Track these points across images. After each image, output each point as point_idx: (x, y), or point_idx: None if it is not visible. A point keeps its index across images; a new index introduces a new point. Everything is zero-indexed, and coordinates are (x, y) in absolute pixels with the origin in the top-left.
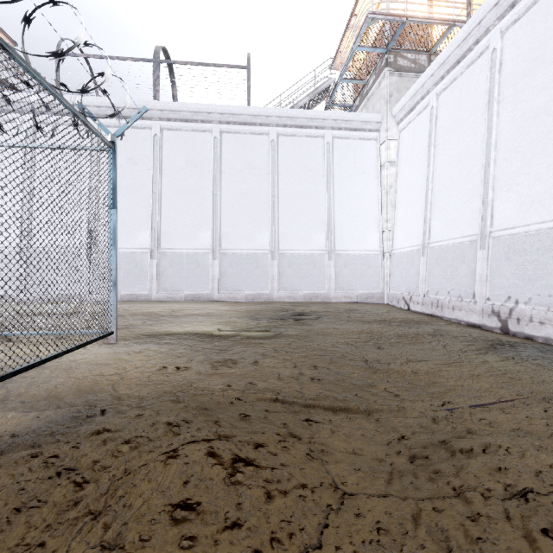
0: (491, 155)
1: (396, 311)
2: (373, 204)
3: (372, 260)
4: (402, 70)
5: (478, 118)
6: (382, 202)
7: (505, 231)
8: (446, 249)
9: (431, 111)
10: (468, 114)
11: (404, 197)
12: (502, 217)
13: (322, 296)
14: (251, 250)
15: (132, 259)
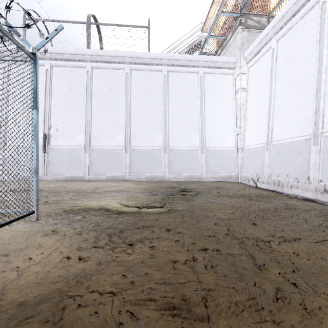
0: (322, 77)
1: (248, 188)
2: (231, 116)
3: (230, 153)
4: (250, 28)
5: (310, 53)
6: (236, 115)
7: None
8: (285, 145)
9: (272, 52)
10: (302, 51)
11: (252, 111)
12: None
13: (197, 177)
14: (151, 147)
15: (72, 153)
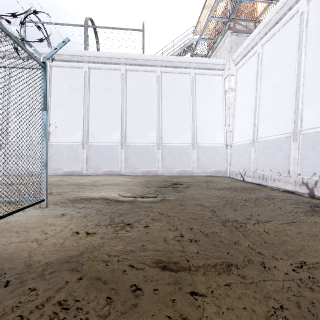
0: (300, 80)
1: (236, 181)
2: (220, 115)
3: (220, 149)
4: (238, 32)
5: (291, 58)
6: (226, 114)
7: (311, 129)
8: (269, 142)
9: (258, 56)
10: (284, 55)
11: (240, 110)
12: (309, 121)
13: (189, 172)
14: (145, 143)
15: (71, 149)
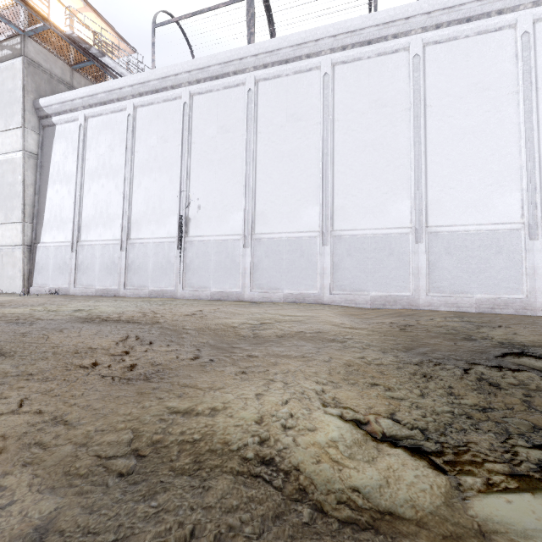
0: None
1: None
2: None
3: None
4: None
5: None
6: None
7: None
8: None
9: None
10: None
11: None
12: None
13: (516, 305)
14: (380, 229)
15: (223, 248)
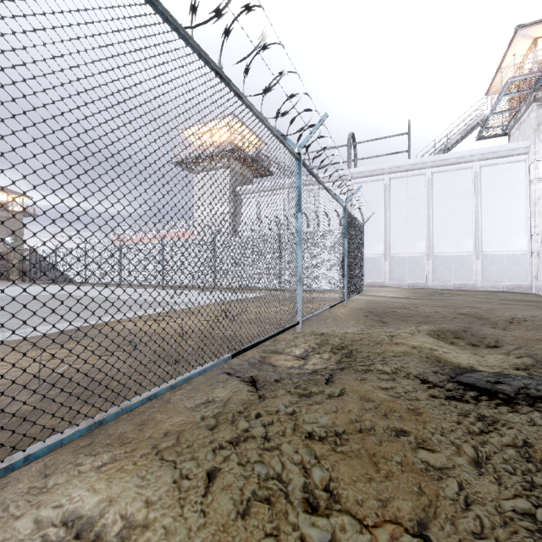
0: None
1: (532, 297)
2: (521, 213)
3: (520, 258)
4: None
5: None
6: (530, 211)
7: None
8: None
9: None
10: None
11: None
12: None
13: (470, 286)
14: (412, 254)
15: None
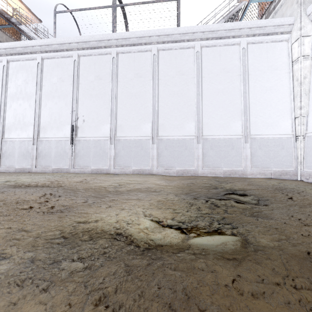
0: None
1: None
2: (285, 95)
3: (285, 142)
4: None
5: None
6: (294, 92)
7: None
8: None
9: None
10: None
11: None
12: None
13: (239, 173)
14: (181, 136)
15: (98, 144)
